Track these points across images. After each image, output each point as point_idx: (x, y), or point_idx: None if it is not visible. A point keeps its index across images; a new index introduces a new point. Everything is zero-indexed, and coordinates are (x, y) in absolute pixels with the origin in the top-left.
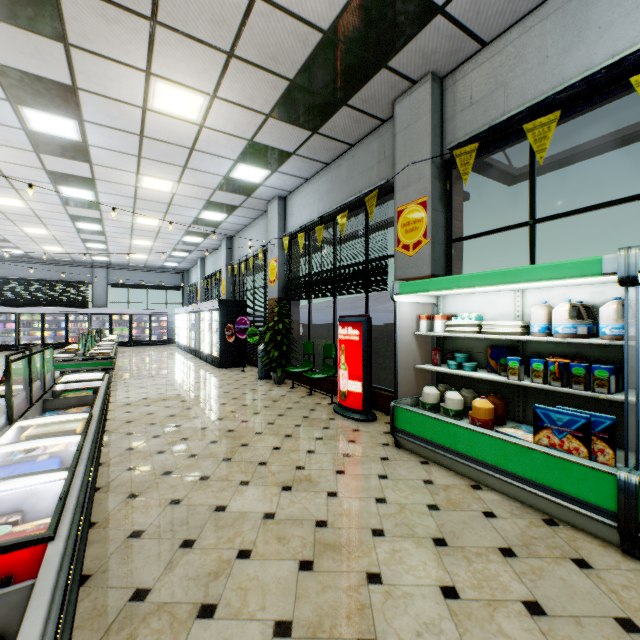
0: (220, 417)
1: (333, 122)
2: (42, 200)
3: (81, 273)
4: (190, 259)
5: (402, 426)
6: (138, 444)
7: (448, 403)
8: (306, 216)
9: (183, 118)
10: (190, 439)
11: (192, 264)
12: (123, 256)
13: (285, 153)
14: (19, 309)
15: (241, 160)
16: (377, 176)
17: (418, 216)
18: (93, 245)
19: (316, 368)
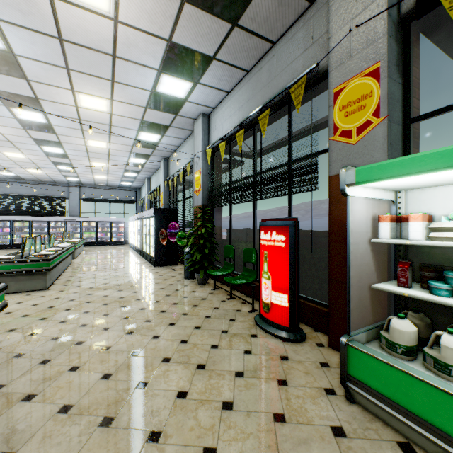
0: (131, 329)
1: (254, 6)
2: (5, 124)
3: (60, 191)
4: (139, 179)
5: (361, 377)
6: (12, 378)
7: (447, 354)
8: (227, 127)
9: (94, 9)
10: (80, 369)
11: (142, 183)
12: (89, 177)
13: (205, 58)
14: (13, 217)
15: (163, 69)
16: (303, 66)
17: (365, 91)
18: (63, 167)
19: (236, 270)
